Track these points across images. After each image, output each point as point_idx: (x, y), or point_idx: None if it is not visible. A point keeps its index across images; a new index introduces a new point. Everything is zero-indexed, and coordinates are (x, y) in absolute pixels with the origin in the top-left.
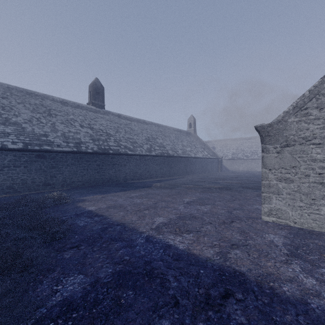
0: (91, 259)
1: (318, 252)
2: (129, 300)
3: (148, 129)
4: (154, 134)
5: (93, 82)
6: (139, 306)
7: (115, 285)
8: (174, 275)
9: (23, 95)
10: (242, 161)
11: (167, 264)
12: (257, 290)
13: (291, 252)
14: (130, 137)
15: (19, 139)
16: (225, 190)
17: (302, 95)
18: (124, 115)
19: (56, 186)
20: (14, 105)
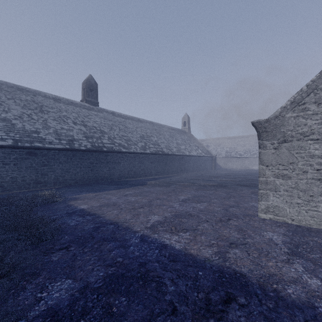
0: (81, 261)
1: (319, 250)
2: (121, 308)
3: (143, 127)
4: (148, 132)
5: (86, 78)
6: (133, 315)
7: (106, 290)
8: (171, 278)
9: (13, 90)
10: (235, 159)
11: (163, 265)
12: (261, 293)
13: (291, 251)
14: (124, 135)
15: (9, 136)
16: (220, 188)
17: (300, 90)
18: (118, 113)
19: (47, 184)
20: (4, 101)
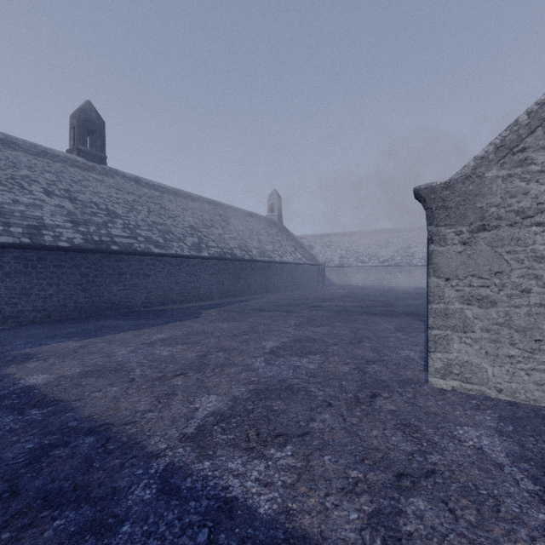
0: None
1: None
2: None
3: (196, 210)
4: (206, 219)
5: (79, 107)
6: None
7: None
8: None
9: None
10: (355, 269)
11: None
12: None
13: (543, 487)
14: (158, 221)
15: None
16: (338, 321)
17: (513, 123)
18: (148, 180)
19: None
20: None
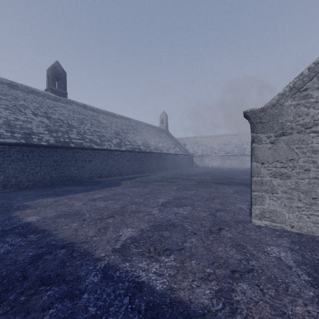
0: None
1: None
2: None
3: (118, 123)
4: (124, 128)
5: (52, 65)
6: None
7: None
8: None
9: None
10: (211, 157)
11: None
12: None
13: (313, 278)
14: (97, 130)
15: None
16: (201, 187)
17: (300, 74)
18: (91, 106)
19: None
20: None
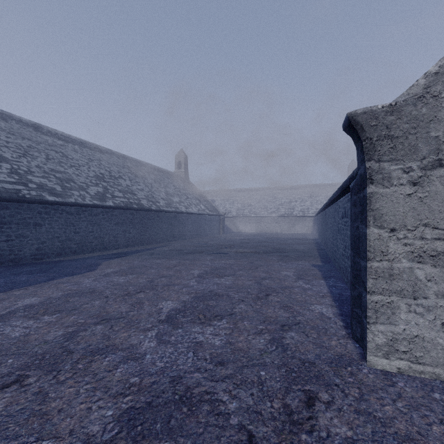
0: None
1: None
2: None
3: (103, 161)
4: (114, 171)
5: None
6: None
7: None
8: None
9: None
10: (249, 219)
11: None
12: None
13: None
14: (58, 169)
15: None
16: (241, 269)
17: None
18: (51, 128)
19: None
20: None
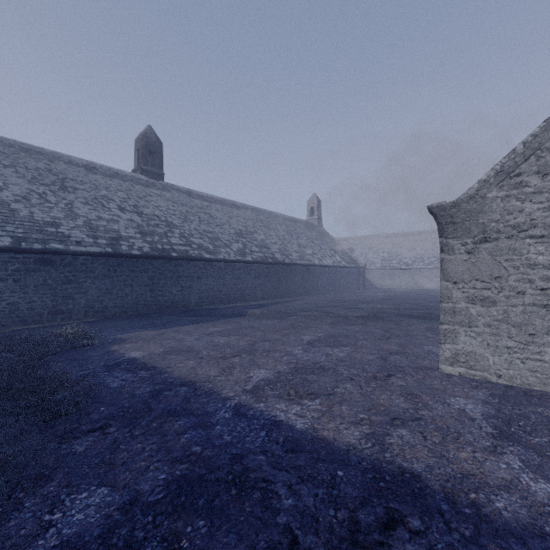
0: (126, 453)
1: (547, 429)
2: (197, 540)
3: (240, 217)
4: (250, 226)
5: (143, 132)
6: None
7: (171, 507)
8: (289, 484)
9: (14, 152)
10: (398, 272)
11: (275, 460)
12: (448, 510)
13: (499, 431)
14: (208, 229)
15: (4, 231)
16: (372, 321)
17: (511, 151)
18: (198, 192)
19: (73, 315)
20: None
